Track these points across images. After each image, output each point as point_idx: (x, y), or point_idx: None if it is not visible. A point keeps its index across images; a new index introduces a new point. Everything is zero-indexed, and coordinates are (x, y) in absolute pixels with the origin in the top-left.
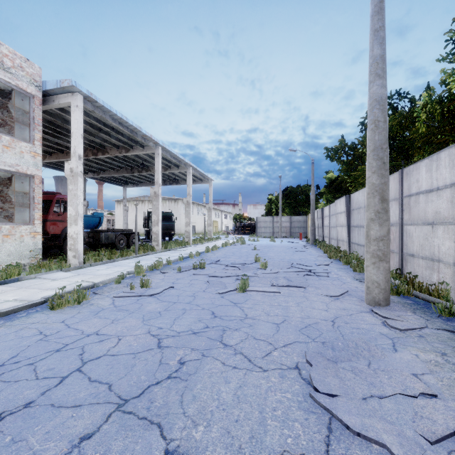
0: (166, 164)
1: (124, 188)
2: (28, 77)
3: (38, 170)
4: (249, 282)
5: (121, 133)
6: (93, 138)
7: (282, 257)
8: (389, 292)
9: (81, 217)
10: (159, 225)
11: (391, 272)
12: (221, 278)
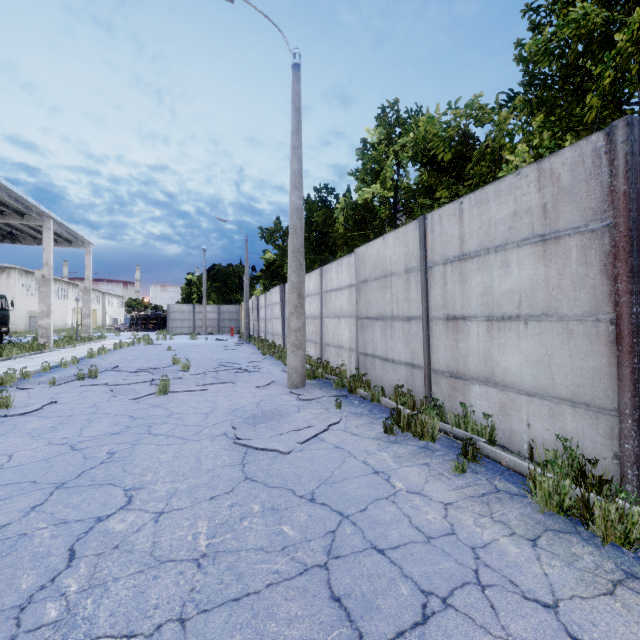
0: None
1: None
2: None
3: None
4: (170, 385)
5: None
6: None
7: (209, 357)
8: (305, 375)
9: None
10: None
11: (314, 362)
12: (128, 385)
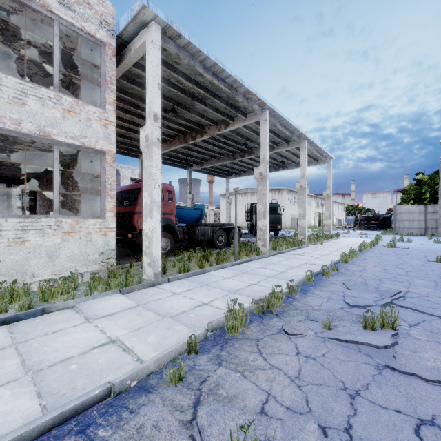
0: (272, 141)
1: (227, 180)
2: (97, 18)
3: (111, 144)
4: None
5: (218, 96)
6: (190, 117)
7: None
8: None
9: (158, 207)
10: (266, 217)
11: None
12: None
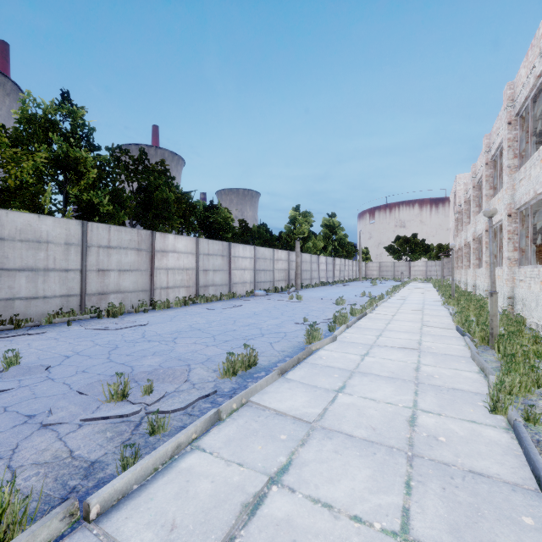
0: None
1: None
2: None
3: None
4: None
5: None
6: None
7: None
8: None
9: None
10: None
11: None
12: None
